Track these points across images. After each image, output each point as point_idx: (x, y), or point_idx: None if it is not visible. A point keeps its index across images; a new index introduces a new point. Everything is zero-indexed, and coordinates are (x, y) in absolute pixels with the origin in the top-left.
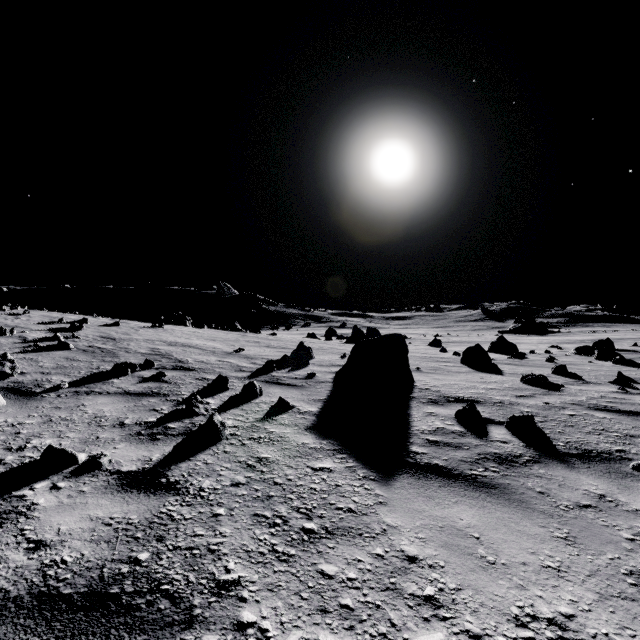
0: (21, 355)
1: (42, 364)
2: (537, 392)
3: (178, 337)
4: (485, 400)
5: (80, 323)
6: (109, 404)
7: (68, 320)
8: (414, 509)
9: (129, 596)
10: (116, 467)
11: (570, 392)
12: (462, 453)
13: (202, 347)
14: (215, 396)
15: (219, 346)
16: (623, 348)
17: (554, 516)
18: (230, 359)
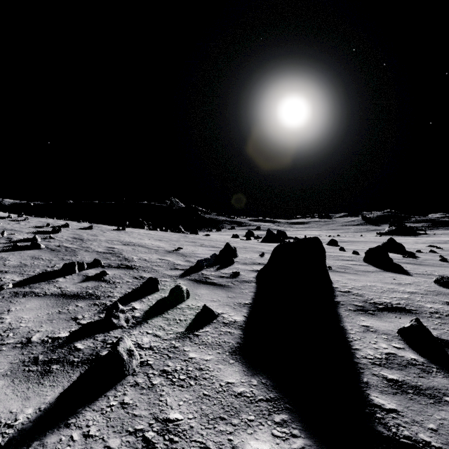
0: None
1: (7, 262)
2: None
3: (133, 238)
4: (417, 309)
5: (63, 227)
6: (34, 310)
7: (56, 225)
8: None
9: None
10: None
11: None
12: None
13: (149, 246)
14: (143, 299)
15: (163, 245)
16: None
17: None
18: (169, 257)
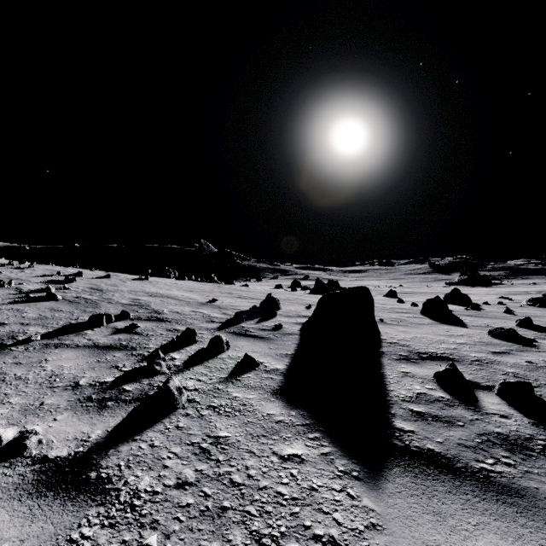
0: (10, 306)
1: (25, 315)
2: (512, 348)
3: (160, 288)
4: (460, 357)
5: (76, 276)
6: (72, 359)
7: (66, 273)
8: (423, 541)
9: None
10: (43, 451)
11: None
12: (458, 432)
13: (179, 298)
14: (182, 350)
15: (195, 297)
16: None
17: None
18: (203, 309)
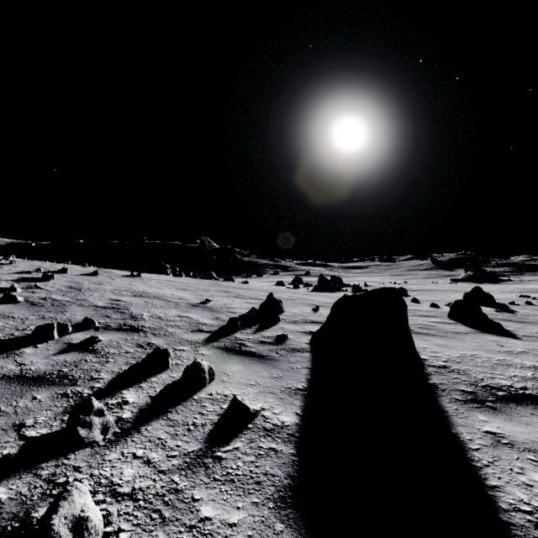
0: None
1: None
2: None
3: (149, 286)
4: None
5: (60, 272)
6: None
7: (51, 270)
8: None
9: None
10: None
11: None
12: None
13: (168, 298)
14: (144, 383)
15: (187, 296)
16: None
17: None
18: (192, 313)
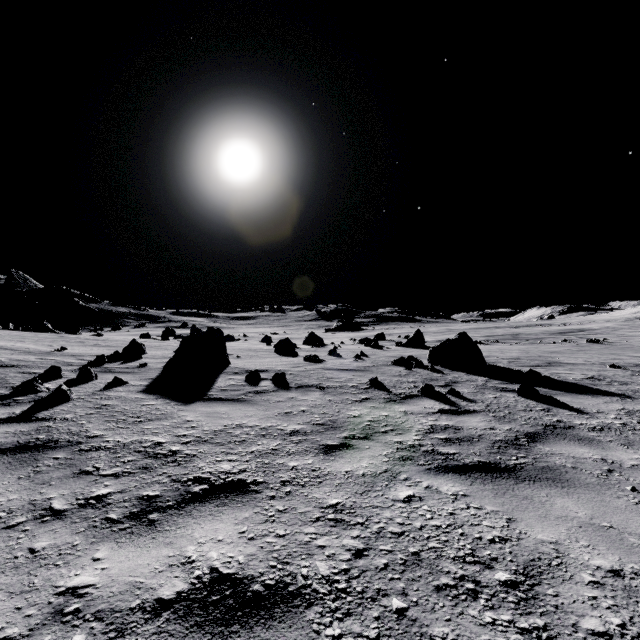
0: None
1: None
2: (307, 364)
3: None
4: (271, 370)
5: None
6: None
7: None
8: (198, 410)
9: (42, 444)
10: None
11: (326, 363)
12: (238, 392)
13: (11, 348)
14: (50, 382)
15: (33, 346)
16: (392, 339)
17: (265, 405)
18: (53, 357)
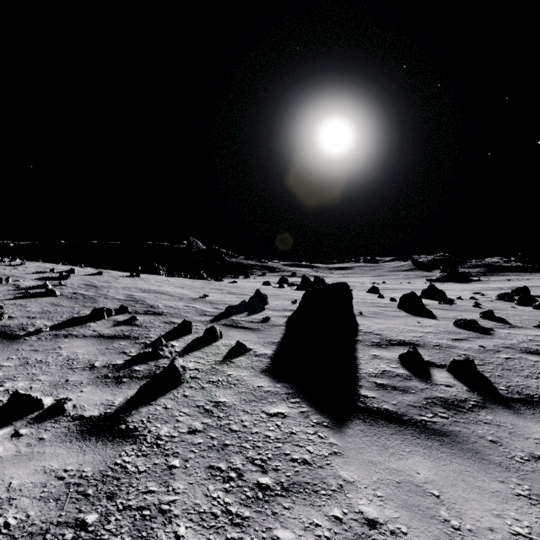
0: (12, 301)
1: (29, 309)
2: (470, 335)
3: (152, 285)
4: (424, 343)
5: (68, 273)
6: (83, 347)
7: (59, 270)
8: (369, 461)
9: None
10: (79, 412)
11: (500, 336)
12: (409, 397)
13: (172, 294)
14: (180, 339)
15: (187, 293)
16: (538, 294)
17: (511, 469)
18: (195, 304)
